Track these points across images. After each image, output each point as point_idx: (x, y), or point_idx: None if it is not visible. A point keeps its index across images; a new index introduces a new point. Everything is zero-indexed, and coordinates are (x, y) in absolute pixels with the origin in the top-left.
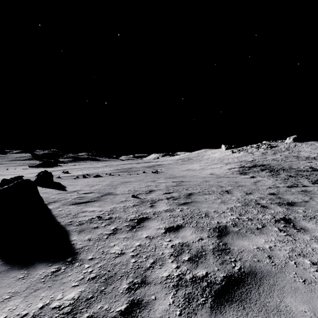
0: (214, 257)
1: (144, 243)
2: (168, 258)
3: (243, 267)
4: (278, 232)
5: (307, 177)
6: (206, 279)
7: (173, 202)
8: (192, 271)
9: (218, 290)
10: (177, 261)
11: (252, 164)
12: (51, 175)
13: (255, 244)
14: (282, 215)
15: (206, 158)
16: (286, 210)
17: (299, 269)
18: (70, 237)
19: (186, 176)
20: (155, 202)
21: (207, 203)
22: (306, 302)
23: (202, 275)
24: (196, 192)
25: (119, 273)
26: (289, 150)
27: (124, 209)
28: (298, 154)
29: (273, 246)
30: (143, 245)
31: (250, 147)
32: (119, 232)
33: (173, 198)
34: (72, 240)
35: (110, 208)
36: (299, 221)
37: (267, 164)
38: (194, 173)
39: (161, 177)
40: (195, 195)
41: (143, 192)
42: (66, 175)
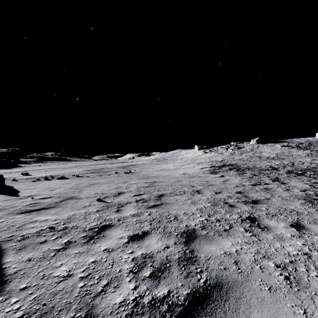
0: (179, 269)
1: (101, 258)
2: (126, 276)
3: (209, 279)
4: (244, 232)
5: (268, 175)
6: (167, 301)
7: (142, 205)
8: (152, 290)
9: (180, 315)
10: (136, 279)
11: (222, 164)
12: (2, 178)
13: (222, 248)
14: (248, 214)
15: (180, 158)
16: (251, 209)
17: (265, 274)
18: (3, 259)
19: (159, 176)
20: (123, 206)
21: (178, 204)
22: (273, 317)
23: (164, 295)
24: (167, 193)
25: (57, 306)
26: (253, 151)
27: (85, 216)
28: (261, 154)
29: (239, 249)
30: (98, 261)
31: (220, 148)
32: (72, 246)
33: (143, 201)
34: (5, 262)
35: (68, 216)
36: (263, 219)
37: (235, 164)
38: (167, 173)
39: (134, 177)
40: (166, 196)
41: (112, 194)
42: (24, 177)
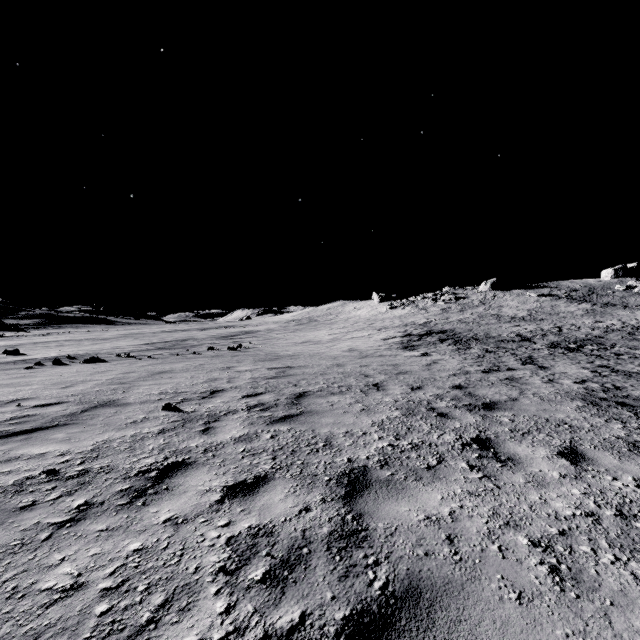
0: (329, 560)
1: (156, 540)
2: (210, 582)
3: (393, 579)
4: (468, 471)
5: (514, 352)
6: (298, 639)
7: (260, 418)
8: (265, 614)
9: None
10: (232, 588)
11: (425, 330)
12: None
13: (422, 508)
14: (476, 432)
15: (344, 318)
16: (481, 421)
17: (509, 562)
18: None
19: (299, 355)
20: (218, 419)
21: (334, 414)
22: None
23: (291, 625)
24: (313, 390)
25: None
26: (486, 304)
27: (133, 443)
28: (500, 311)
29: (457, 508)
30: (150, 547)
31: (422, 299)
32: (94, 515)
33: (262, 408)
34: None
35: (94, 444)
36: (504, 442)
37: (450, 330)
38: (316, 349)
39: (247, 358)
40: (310, 397)
41: (196, 394)
42: (9, 360)
